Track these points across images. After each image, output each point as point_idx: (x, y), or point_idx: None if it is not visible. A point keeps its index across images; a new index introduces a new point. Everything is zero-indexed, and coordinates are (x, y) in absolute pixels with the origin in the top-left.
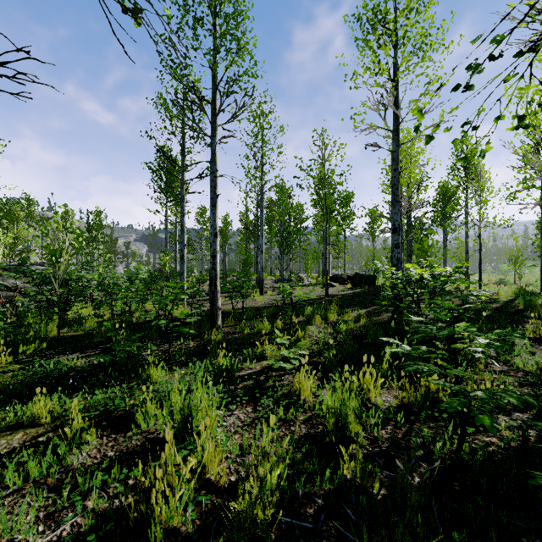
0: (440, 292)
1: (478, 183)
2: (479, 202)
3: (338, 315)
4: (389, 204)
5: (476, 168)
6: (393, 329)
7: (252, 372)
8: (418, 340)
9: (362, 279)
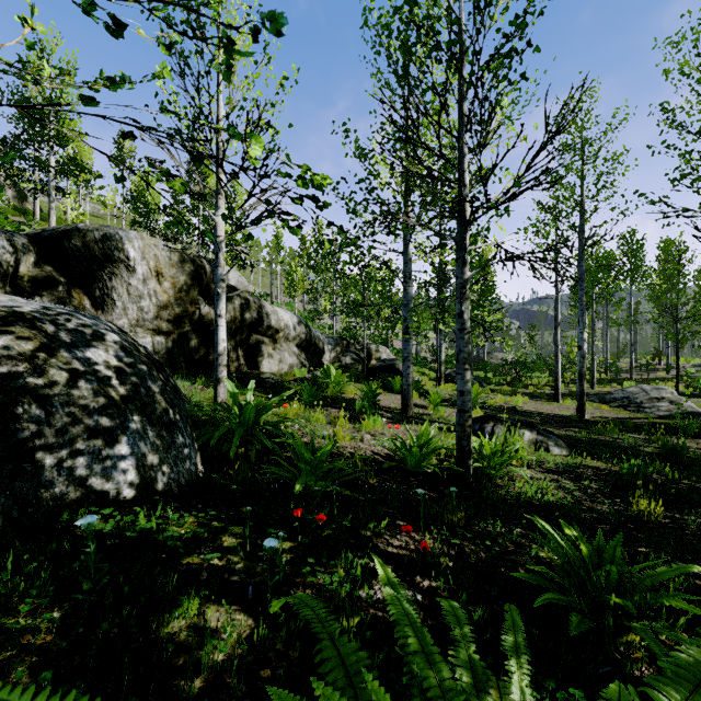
0: None
1: None
2: None
3: None
4: None
5: None
6: None
7: None
8: None
9: None
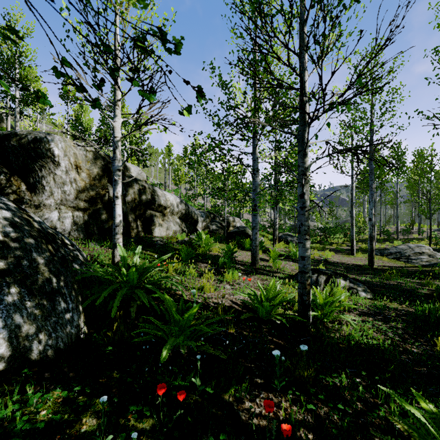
0: None
1: None
2: None
3: None
4: None
5: None
6: None
7: None
8: None
9: None
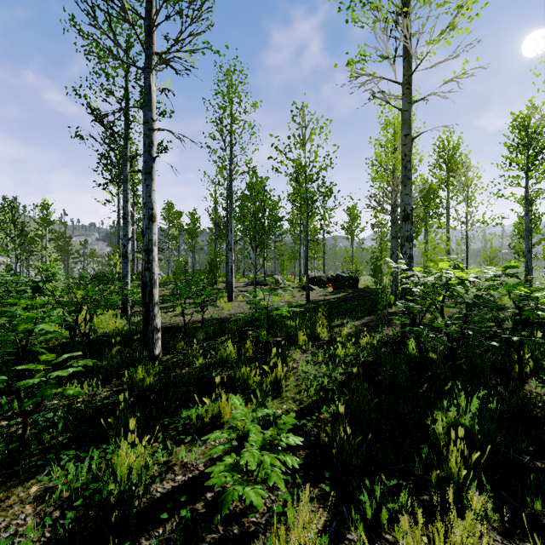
0: (485, 304)
1: (466, 178)
2: (460, 201)
3: (327, 330)
4: (383, 192)
5: (457, 165)
6: (410, 354)
7: (187, 480)
8: (455, 376)
9: (343, 282)
